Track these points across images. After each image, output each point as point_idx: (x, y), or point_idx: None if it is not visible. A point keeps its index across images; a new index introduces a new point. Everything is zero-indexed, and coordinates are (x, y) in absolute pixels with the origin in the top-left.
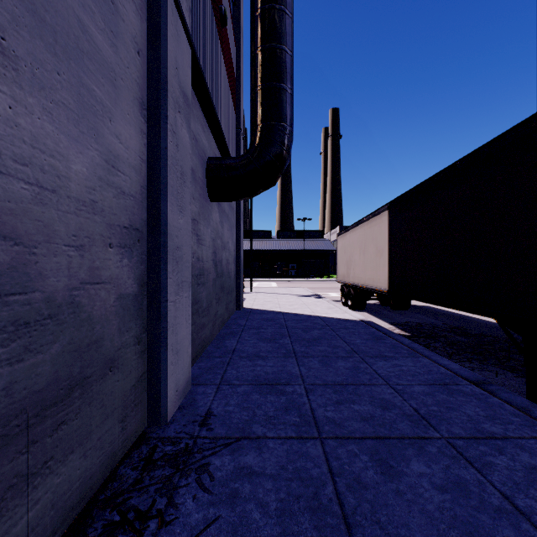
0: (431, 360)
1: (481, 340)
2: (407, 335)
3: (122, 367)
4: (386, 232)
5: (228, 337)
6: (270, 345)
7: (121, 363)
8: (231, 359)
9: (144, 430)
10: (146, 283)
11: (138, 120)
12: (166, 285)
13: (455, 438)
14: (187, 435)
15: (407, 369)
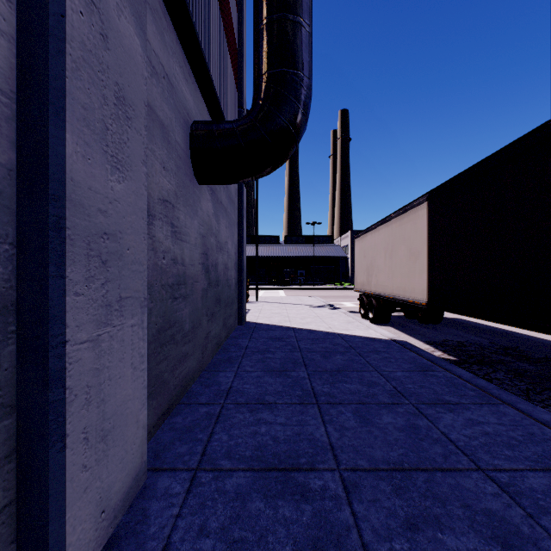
0: (520, 411)
1: None
2: (453, 359)
3: None
4: (424, 229)
5: (223, 367)
6: (280, 380)
7: None
8: (222, 409)
9: None
10: (15, 305)
11: None
12: (62, 310)
13: None
14: None
15: (494, 431)
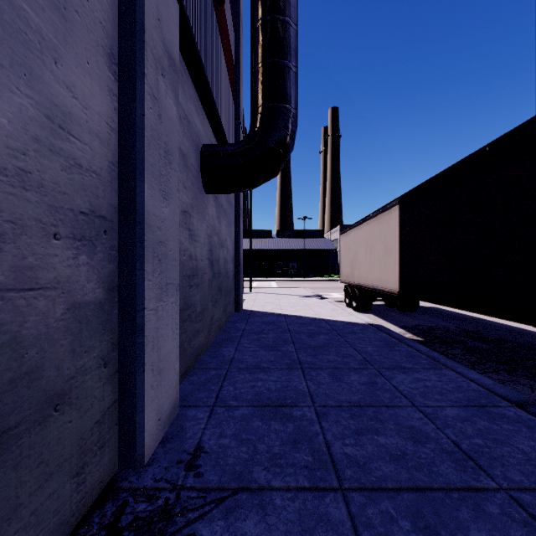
0: (457, 373)
1: (502, 346)
2: (420, 340)
3: (78, 400)
4: (396, 228)
5: (226, 344)
6: (272, 353)
7: (75, 396)
8: (228, 371)
9: (114, 475)
10: (117, 286)
11: (104, 75)
12: (143, 289)
13: (517, 489)
14: (168, 484)
15: (432, 385)
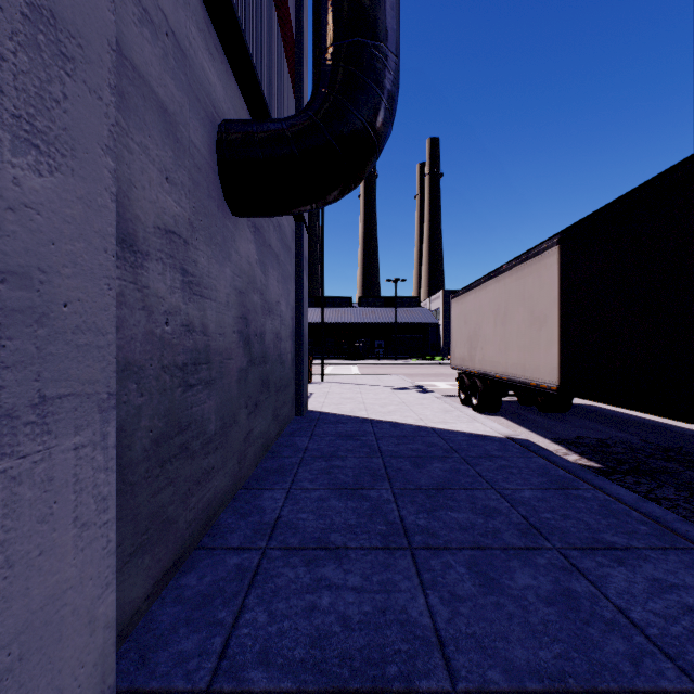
0: None
1: None
2: (597, 467)
3: None
4: (554, 284)
5: (271, 482)
6: (353, 506)
7: None
8: (263, 559)
9: None
10: None
11: None
12: None
13: None
14: None
15: None
